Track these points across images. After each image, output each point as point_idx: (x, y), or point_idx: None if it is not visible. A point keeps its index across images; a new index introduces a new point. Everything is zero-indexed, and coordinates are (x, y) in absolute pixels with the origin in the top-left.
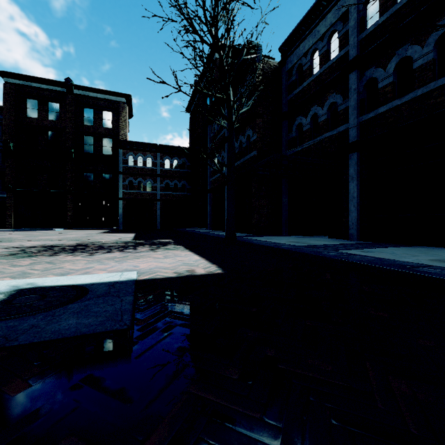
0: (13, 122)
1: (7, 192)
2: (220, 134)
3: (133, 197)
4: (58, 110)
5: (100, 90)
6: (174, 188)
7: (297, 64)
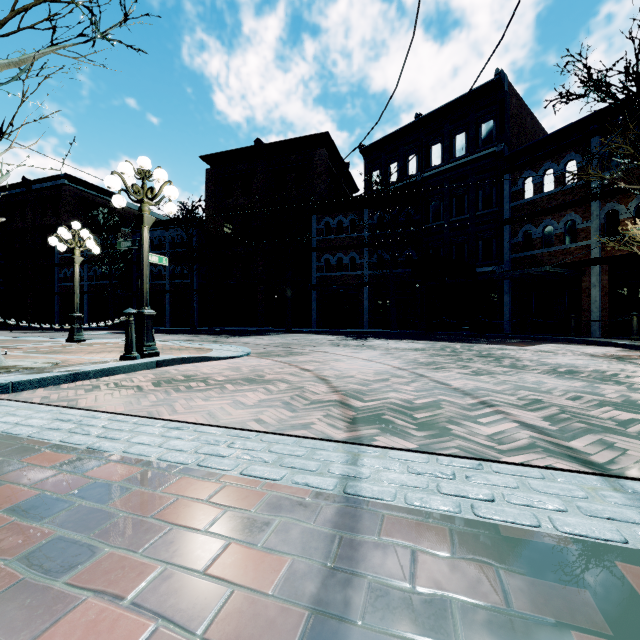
0: None
1: None
2: None
3: None
4: None
5: None
6: None
7: None
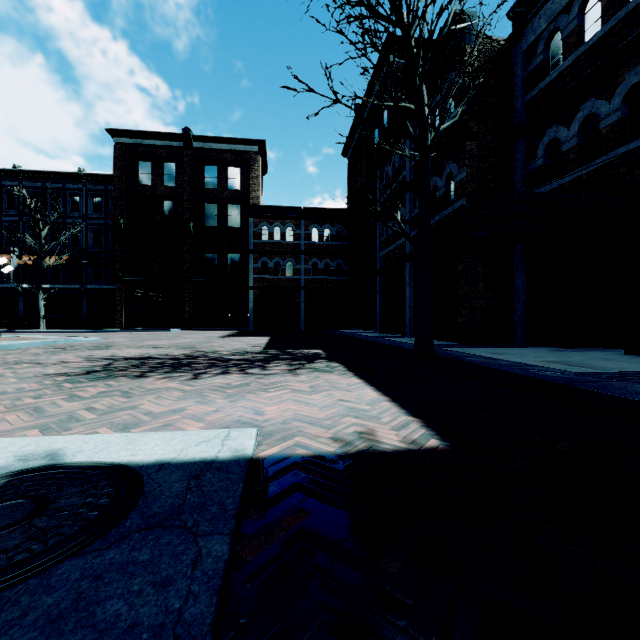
0: (124, 193)
1: (117, 283)
2: (398, 180)
3: (268, 284)
4: (174, 172)
5: (225, 138)
6: (324, 270)
7: (548, 31)
